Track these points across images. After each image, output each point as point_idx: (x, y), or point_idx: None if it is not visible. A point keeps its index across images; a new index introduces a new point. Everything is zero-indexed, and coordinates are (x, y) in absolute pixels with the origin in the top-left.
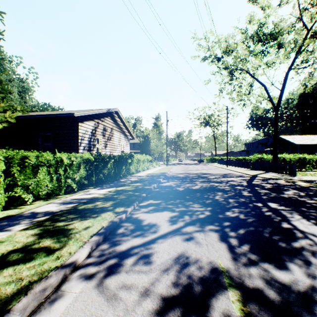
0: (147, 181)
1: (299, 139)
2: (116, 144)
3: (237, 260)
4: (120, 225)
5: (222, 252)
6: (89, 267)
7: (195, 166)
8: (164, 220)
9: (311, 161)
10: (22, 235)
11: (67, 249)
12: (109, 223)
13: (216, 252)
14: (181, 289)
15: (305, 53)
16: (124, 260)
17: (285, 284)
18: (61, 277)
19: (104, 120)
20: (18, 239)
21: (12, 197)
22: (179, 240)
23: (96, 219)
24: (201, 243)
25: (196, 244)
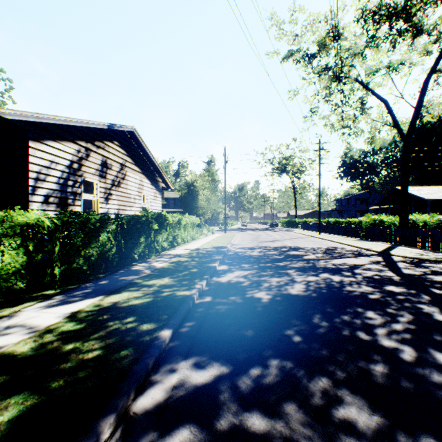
0: (188, 269)
1: (427, 192)
2: (132, 195)
3: None
4: None
5: None
6: None
7: (269, 233)
8: None
9: None
10: None
11: None
12: None
13: None
14: None
15: None
16: None
17: None
18: None
19: (103, 145)
20: None
21: None
22: None
23: None
24: None
25: None
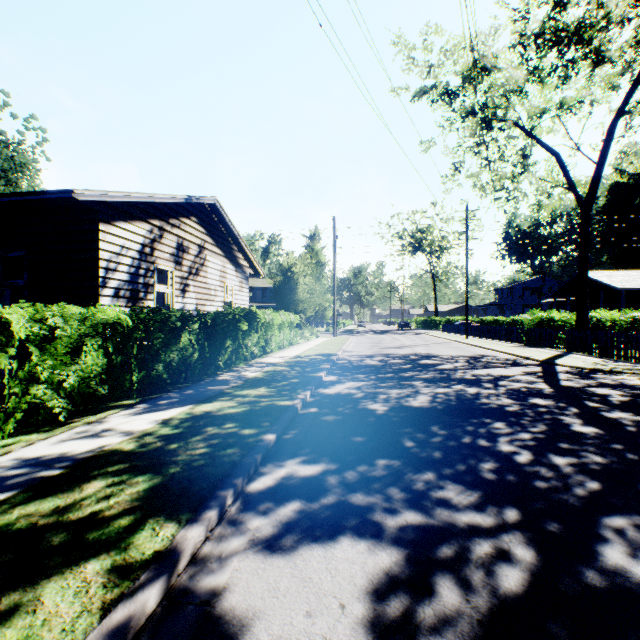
0: (287, 379)
1: (622, 278)
2: (212, 285)
3: None
4: None
5: None
6: None
7: (396, 337)
8: (344, 628)
9: None
10: None
11: None
12: None
13: None
14: None
15: None
16: None
17: None
18: None
19: (178, 223)
20: None
21: None
22: None
23: None
24: None
25: None
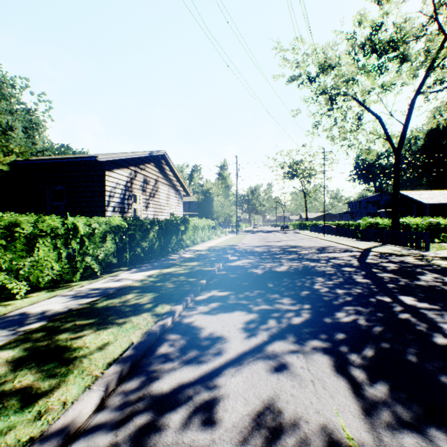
0: (209, 258)
1: (428, 196)
2: (162, 203)
3: (375, 418)
4: (161, 337)
5: (342, 399)
6: (96, 434)
7: (277, 235)
8: (235, 329)
9: None
10: None
11: (60, 395)
12: (143, 336)
13: (331, 400)
14: None
15: (440, 70)
16: (164, 417)
17: None
18: None
19: (144, 167)
20: None
21: None
22: (262, 372)
23: (123, 328)
24: (302, 379)
25: (293, 380)
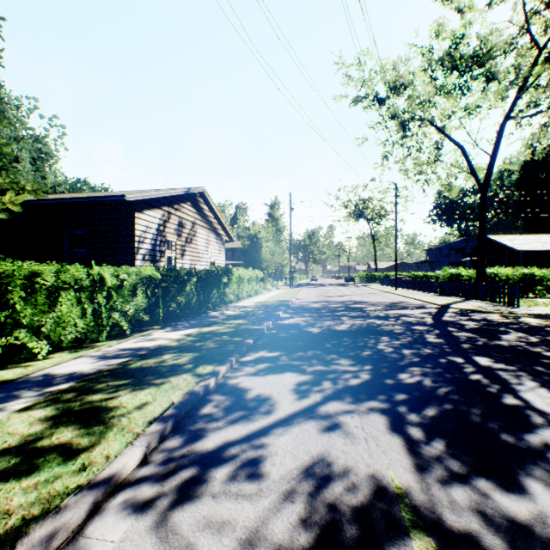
0: (256, 315)
1: (522, 241)
2: (201, 250)
3: (426, 471)
4: (204, 399)
5: (395, 454)
6: (142, 485)
7: (340, 289)
8: (285, 390)
9: (545, 280)
10: (22, 419)
11: (102, 450)
12: (184, 396)
13: (384, 455)
14: (319, 534)
15: (534, 90)
16: (210, 470)
17: (521, 524)
18: (86, 509)
19: (179, 207)
20: (12, 429)
21: (11, 346)
22: (313, 431)
23: (162, 388)
24: (355, 437)
25: (346, 438)
